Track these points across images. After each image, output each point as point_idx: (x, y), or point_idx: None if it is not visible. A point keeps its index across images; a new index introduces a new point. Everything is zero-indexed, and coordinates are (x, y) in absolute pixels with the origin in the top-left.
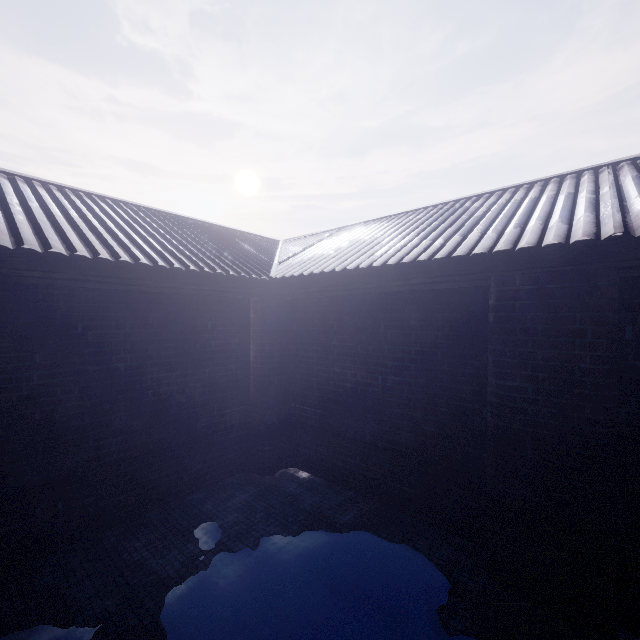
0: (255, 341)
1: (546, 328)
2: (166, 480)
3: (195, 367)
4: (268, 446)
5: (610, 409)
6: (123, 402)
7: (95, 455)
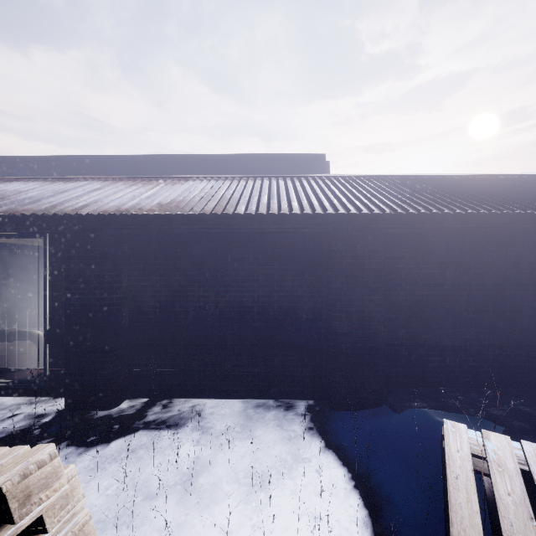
0: None
1: None
2: (519, 370)
3: None
4: None
5: None
6: (491, 307)
7: (476, 337)
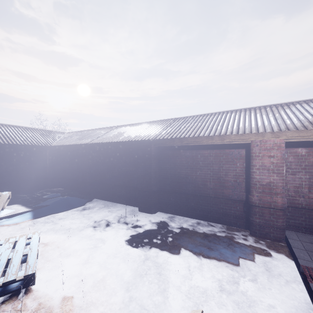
0: (48, 159)
1: (82, 155)
2: (24, 187)
3: (32, 164)
4: (51, 182)
5: (87, 166)
6: (14, 170)
7: (8, 179)
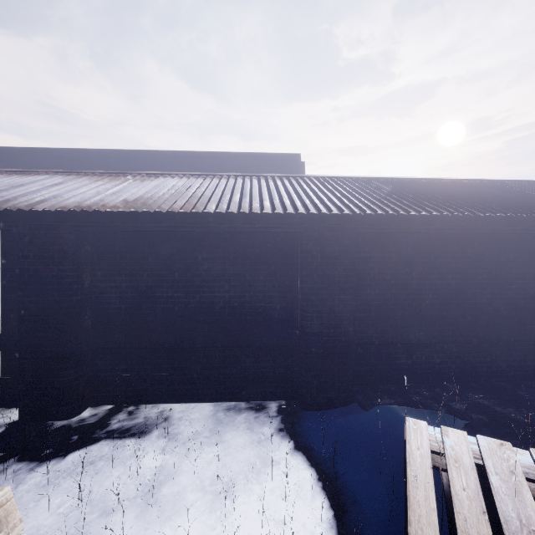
0: None
1: None
2: (479, 365)
3: (500, 288)
4: None
5: None
6: (454, 305)
7: (440, 334)
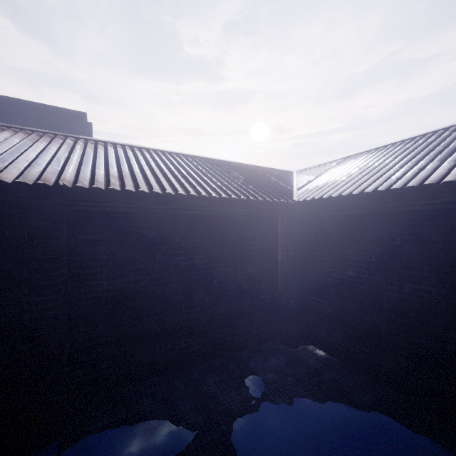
0: (282, 248)
1: None
2: (224, 340)
3: (242, 265)
4: (292, 326)
5: None
6: (200, 286)
7: (186, 318)
